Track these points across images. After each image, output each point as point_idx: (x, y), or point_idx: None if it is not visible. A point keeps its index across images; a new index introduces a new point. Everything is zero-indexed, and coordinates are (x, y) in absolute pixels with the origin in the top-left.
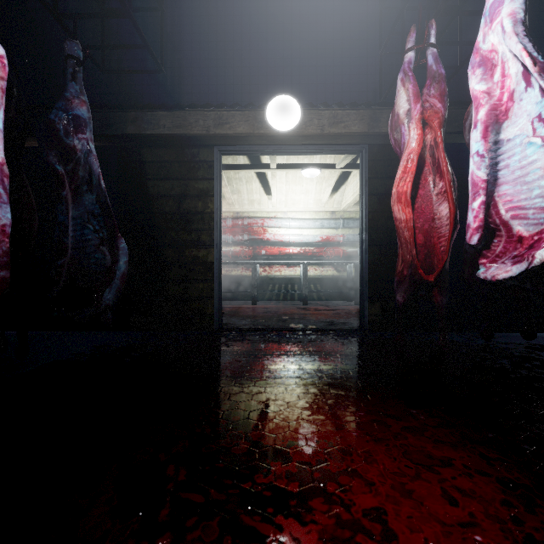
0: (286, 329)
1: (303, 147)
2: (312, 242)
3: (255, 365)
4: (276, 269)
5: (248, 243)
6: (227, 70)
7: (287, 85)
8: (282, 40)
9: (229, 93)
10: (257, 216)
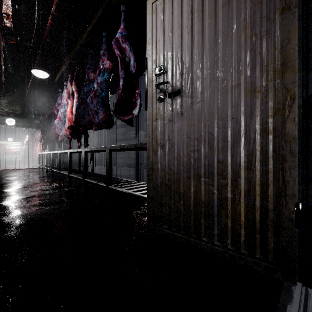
0: (11, 163)
1: (13, 141)
2: (19, 150)
3: (7, 163)
4: (9, 155)
5: (0, 149)
6: (1, 131)
7: (11, 134)
8: (10, 128)
9: (1, 134)
10: (3, 143)
